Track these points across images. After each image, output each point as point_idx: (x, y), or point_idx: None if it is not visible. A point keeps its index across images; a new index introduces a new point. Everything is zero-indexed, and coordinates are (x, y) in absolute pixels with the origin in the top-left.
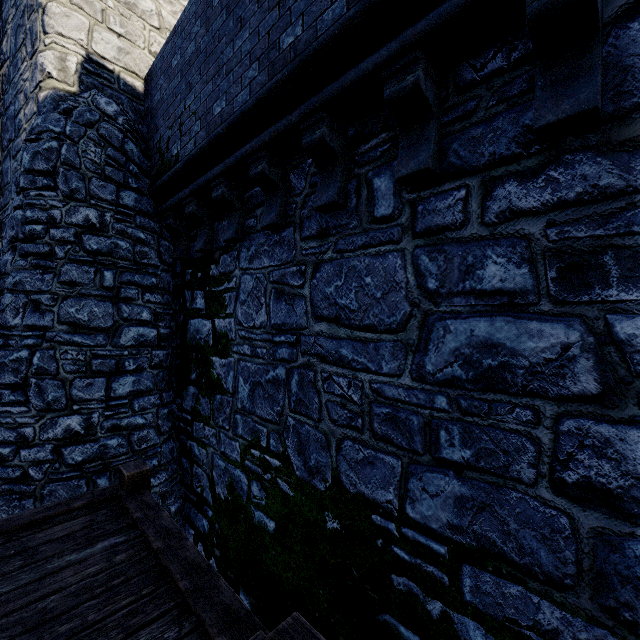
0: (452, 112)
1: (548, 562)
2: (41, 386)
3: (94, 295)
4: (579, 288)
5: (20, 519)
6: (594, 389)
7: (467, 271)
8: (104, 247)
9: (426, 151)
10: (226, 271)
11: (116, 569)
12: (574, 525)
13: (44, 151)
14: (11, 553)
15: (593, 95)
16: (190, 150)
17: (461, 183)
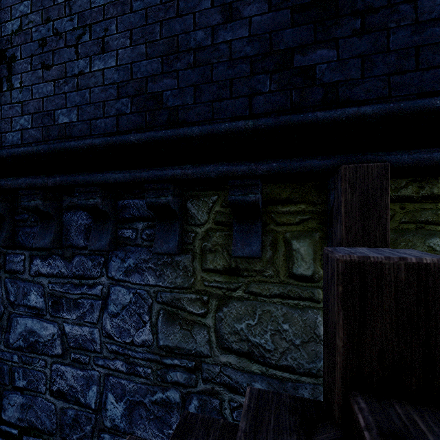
0: (20, 216)
1: (49, 425)
2: None
3: None
4: (57, 311)
5: None
6: (61, 352)
7: (25, 295)
8: None
9: (1, 236)
10: None
11: None
12: (56, 408)
13: None
14: None
15: (48, 243)
16: None
17: (23, 252)
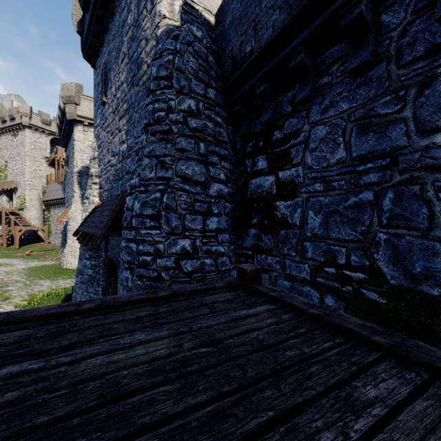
0: None
1: None
2: (168, 217)
3: (194, 159)
4: None
5: (187, 288)
6: None
7: None
8: (199, 126)
9: None
10: (292, 131)
11: (290, 323)
12: None
13: (165, 63)
14: (195, 305)
15: None
16: (267, 38)
17: None
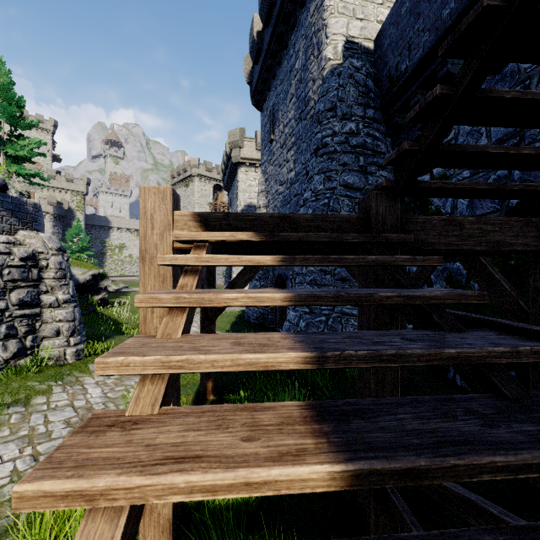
0: None
1: None
2: None
3: (354, 170)
4: None
5: None
6: None
7: None
8: (359, 143)
9: None
10: None
11: None
12: None
13: (330, 98)
14: None
15: None
16: (418, 57)
17: None
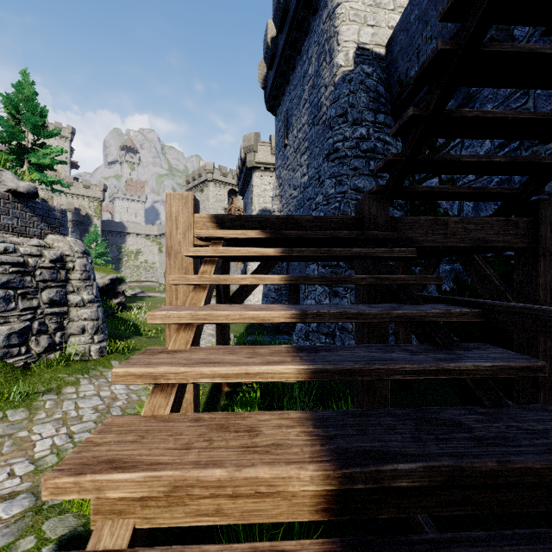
0: None
1: None
2: None
3: (365, 174)
4: None
5: None
6: None
7: None
8: (369, 147)
9: None
10: None
11: None
12: None
13: (341, 104)
14: None
15: None
16: None
17: None
